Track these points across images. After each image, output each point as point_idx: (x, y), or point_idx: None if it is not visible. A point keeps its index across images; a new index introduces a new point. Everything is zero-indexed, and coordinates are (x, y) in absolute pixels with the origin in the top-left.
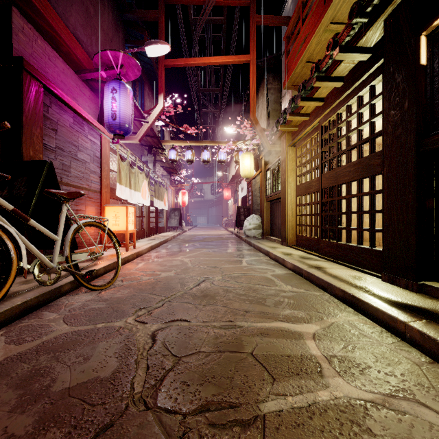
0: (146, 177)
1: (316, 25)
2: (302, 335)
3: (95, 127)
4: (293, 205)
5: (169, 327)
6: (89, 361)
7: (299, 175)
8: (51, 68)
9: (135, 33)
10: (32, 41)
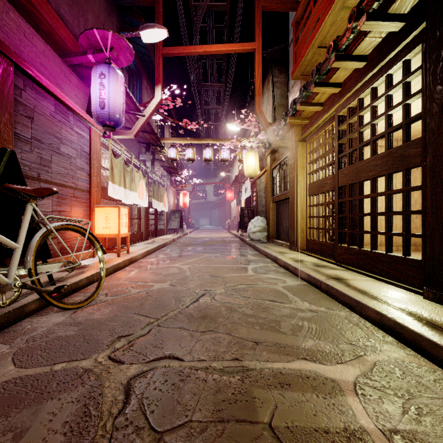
0: (143, 176)
1: (331, 2)
2: (338, 387)
3: (83, 118)
4: (303, 206)
5: (152, 370)
6: (20, 441)
7: (310, 172)
8: (27, 47)
9: (131, 20)
10: (2, 12)
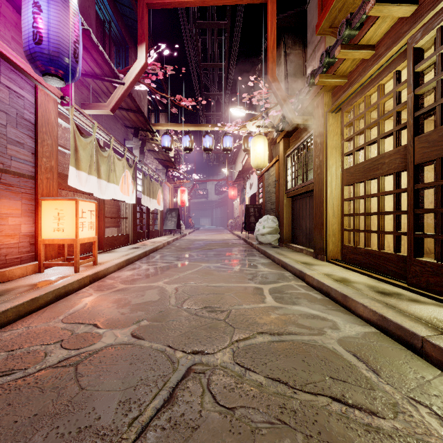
0: (129, 166)
1: None
2: None
3: (18, 67)
4: (335, 200)
5: None
6: None
7: (349, 152)
8: None
9: None
10: None
